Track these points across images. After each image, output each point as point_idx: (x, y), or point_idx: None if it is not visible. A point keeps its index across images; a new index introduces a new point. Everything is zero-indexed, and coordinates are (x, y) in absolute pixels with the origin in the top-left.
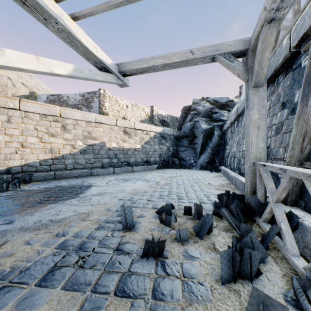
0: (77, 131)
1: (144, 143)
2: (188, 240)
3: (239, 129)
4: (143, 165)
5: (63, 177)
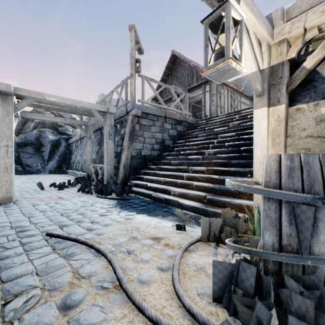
0: None
1: None
2: (69, 188)
3: (82, 146)
4: None
5: None
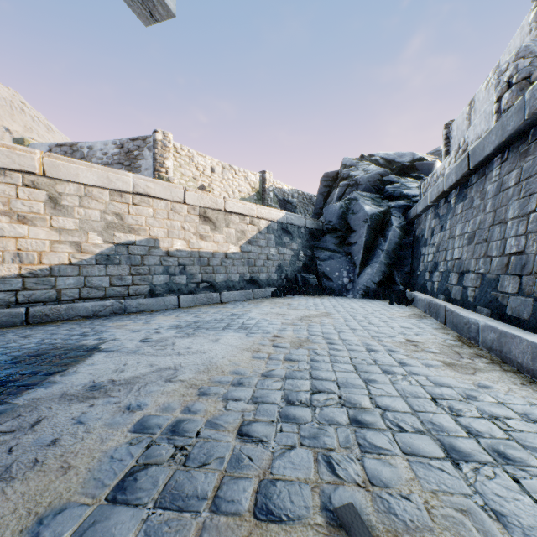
0: (87, 213)
1: (245, 241)
2: None
3: (473, 205)
4: (244, 288)
5: (52, 318)
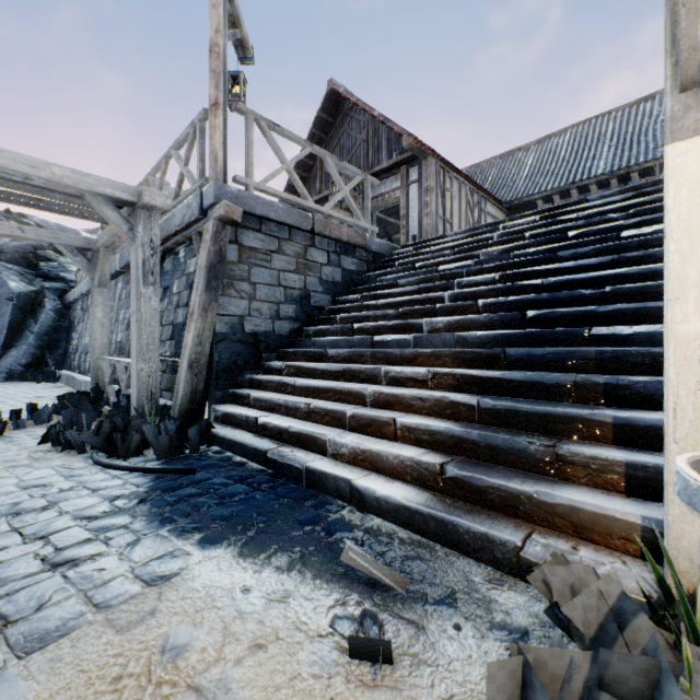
0: None
1: None
2: (27, 427)
3: None
4: None
5: None
